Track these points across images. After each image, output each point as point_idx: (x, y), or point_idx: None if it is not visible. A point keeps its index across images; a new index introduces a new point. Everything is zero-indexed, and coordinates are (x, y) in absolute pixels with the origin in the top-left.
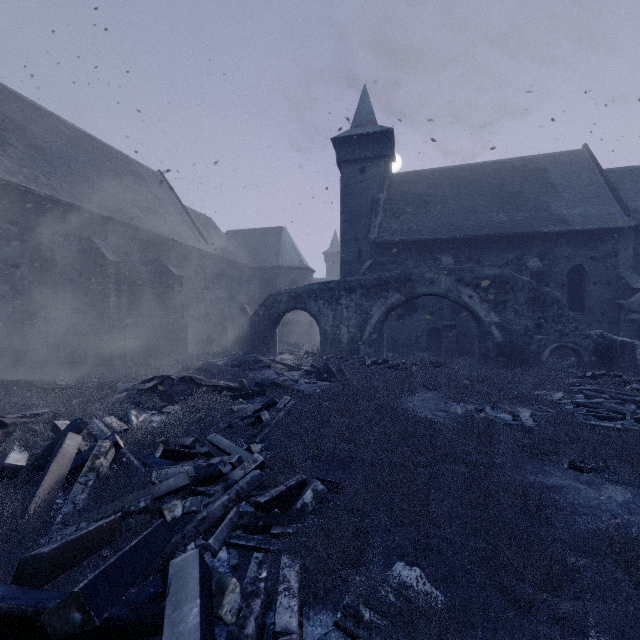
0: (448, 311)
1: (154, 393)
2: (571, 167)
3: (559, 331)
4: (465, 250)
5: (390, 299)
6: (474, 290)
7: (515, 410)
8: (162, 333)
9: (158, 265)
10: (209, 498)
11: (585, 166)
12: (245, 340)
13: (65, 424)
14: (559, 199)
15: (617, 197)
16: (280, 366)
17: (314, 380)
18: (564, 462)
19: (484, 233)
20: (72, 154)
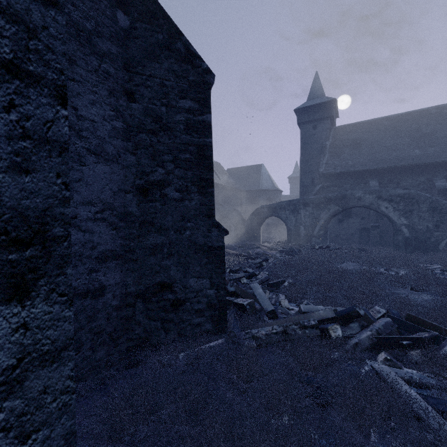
0: (374, 217)
1: None
2: None
3: None
4: (387, 176)
5: (331, 210)
6: (389, 203)
7: (398, 270)
8: None
9: None
10: (251, 282)
11: None
12: (242, 234)
13: None
14: None
15: None
16: (265, 248)
17: (284, 255)
18: (406, 286)
19: (401, 164)
20: None
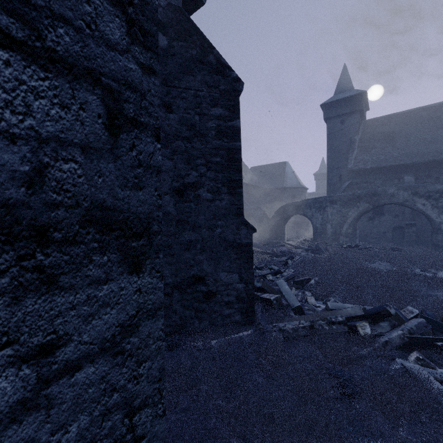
0: (409, 214)
1: None
2: None
3: None
4: (425, 170)
5: (361, 207)
6: (426, 200)
7: (436, 271)
8: None
9: None
10: (277, 279)
11: None
12: (266, 232)
13: None
14: None
15: None
16: (289, 246)
17: (310, 253)
18: None
19: (441, 157)
20: None
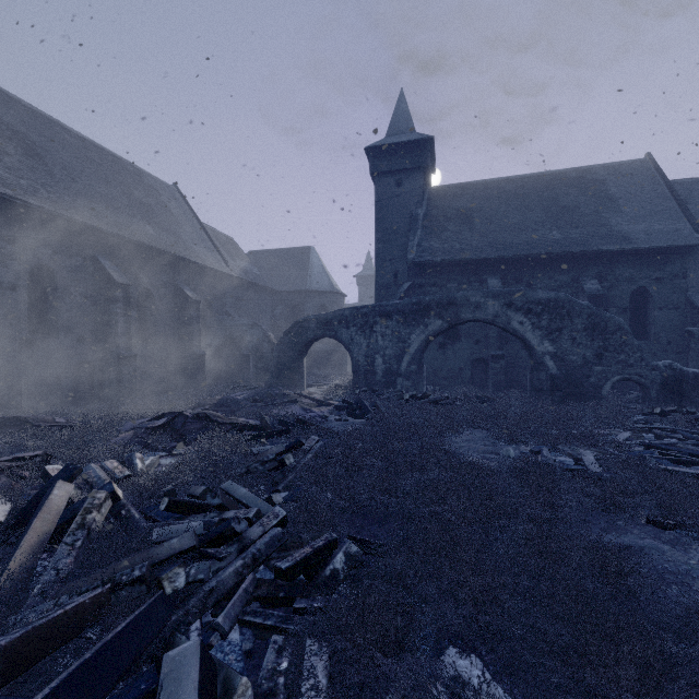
0: (495, 339)
1: (164, 432)
2: (633, 178)
3: (622, 362)
4: (514, 271)
5: (431, 326)
6: (525, 316)
7: (577, 452)
8: (177, 364)
9: (172, 288)
10: (220, 562)
11: (649, 177)
12: (269, 372)
13: (57, 469)
14: (620, 214)
15: (685, 211)
16: (307, 401)
17: (346, 417)
18: (642, 517)
19: (536, 252)
20: (77, 165)
